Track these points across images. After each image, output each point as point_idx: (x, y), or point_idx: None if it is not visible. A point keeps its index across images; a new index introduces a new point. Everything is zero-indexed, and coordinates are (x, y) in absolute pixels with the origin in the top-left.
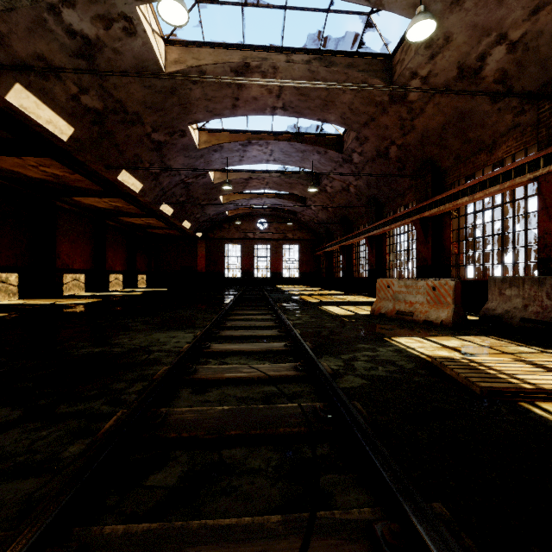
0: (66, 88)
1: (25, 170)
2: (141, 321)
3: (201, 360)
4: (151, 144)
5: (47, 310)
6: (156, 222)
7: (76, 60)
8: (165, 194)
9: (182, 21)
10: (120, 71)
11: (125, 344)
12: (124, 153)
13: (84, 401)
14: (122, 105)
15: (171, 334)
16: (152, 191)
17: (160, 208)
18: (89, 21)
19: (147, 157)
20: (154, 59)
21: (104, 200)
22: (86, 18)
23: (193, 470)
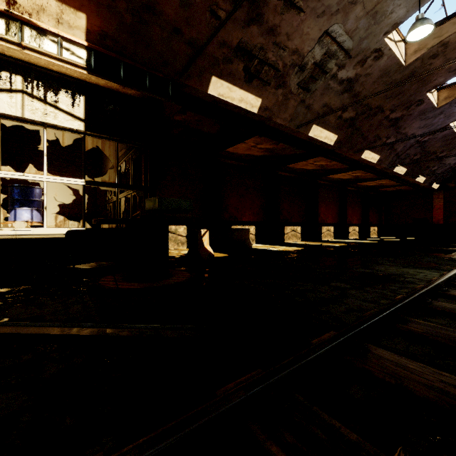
0: (335, 114)
1: (306, 166)
2: (387, 260)
3: (450, 288)
4: (388, 123)
5: (321, 248)
6: (388, 181)
7: (342, 95)
8: (398, 158)
9: (427, 33)
10: (375, 93)
11: (383, 271)
12: (367, 137)
13: (376, 289)
14: (368, 106)
15: (417, 270)
16: (387, 158)
17: (394, 170)
18: (351, 69)
19: (384, 134)
20: (396, 62)
21: (348, 173)
22: (350, 68)
23: (455, 324)
